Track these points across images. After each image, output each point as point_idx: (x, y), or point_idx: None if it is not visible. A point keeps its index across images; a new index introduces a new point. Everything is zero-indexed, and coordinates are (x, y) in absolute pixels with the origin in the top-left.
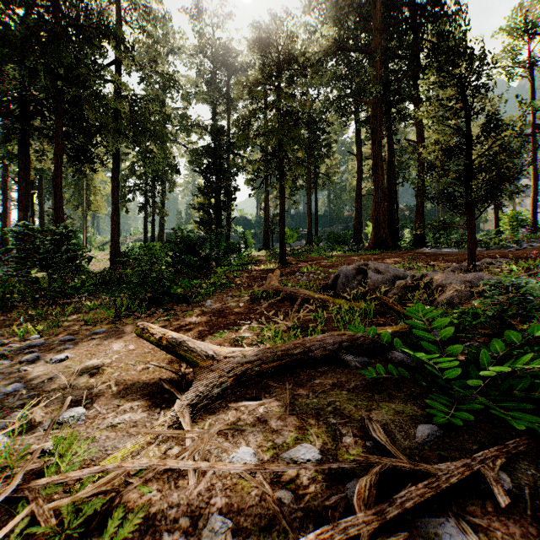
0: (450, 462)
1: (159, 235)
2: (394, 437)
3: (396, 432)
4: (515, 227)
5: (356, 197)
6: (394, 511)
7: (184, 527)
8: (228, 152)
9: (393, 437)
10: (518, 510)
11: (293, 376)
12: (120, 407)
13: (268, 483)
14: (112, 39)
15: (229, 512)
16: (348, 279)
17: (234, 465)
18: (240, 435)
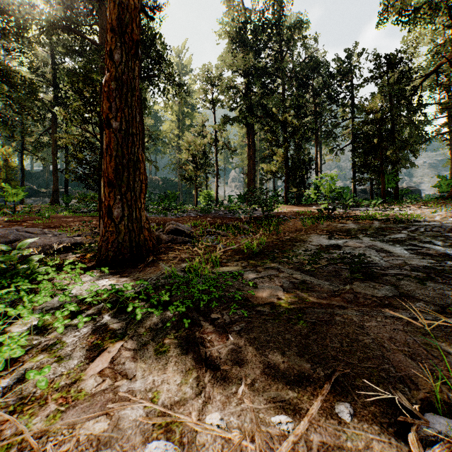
0: None
1: None
2: None
3: None
4: (208, 201)
5: None
6: None
7: None
8: None
9: None
10: None
11: None
12: None
13: None
14: None
15: None
16: None
17: None
18: None
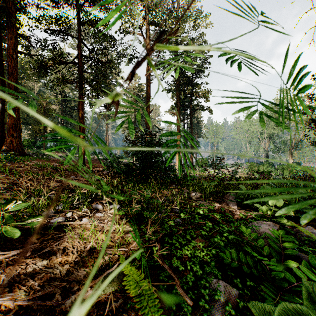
0: None
1: None
2: None
3: None
4: None
5: None
6: None
7: None
8: None
9: None
10: None
11: None
12: None
13: None
14: None
15: None
16: None
17: None
18: None
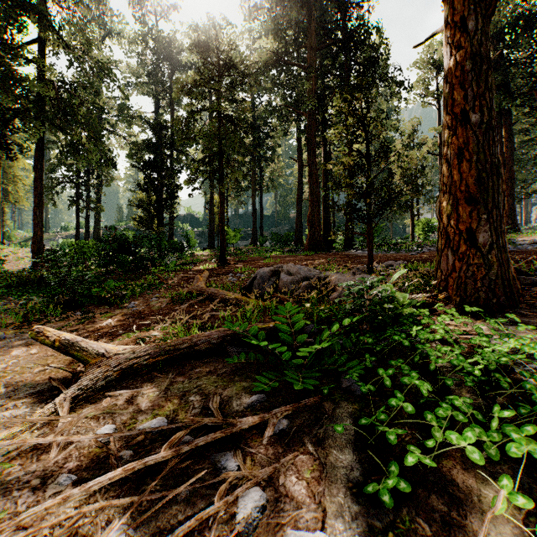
0: (251, 416)
1: (95, 232)
2: (231, 405)
3: (234, 402)
4: (427, 232)
5: (297, 201)
6: (188, 448)
7: (34, 486)
8: (171, 148)
9: (230, 406)
10: (281, 440)
11: (179, 367)
12: (4, 406)
13: (118, 447)
14: (34, 16)
15: (77, 471)
16: (264, 280)
17: (87, 436)
18: (111, 417)
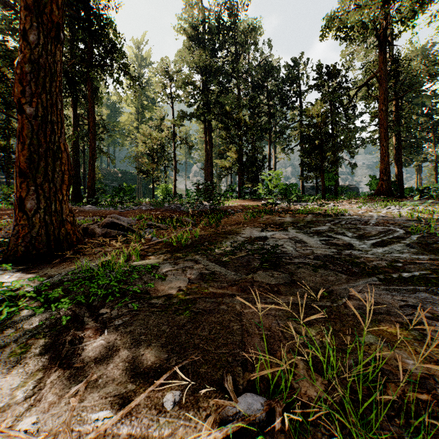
0: None
1: None
2: None
3: None
4: (166, 194)
5: None
6: None
7: None
8: None
9: None
10: None
11: None
12: None
13: None
14: None
15: None
16: None
17: None
18: None
